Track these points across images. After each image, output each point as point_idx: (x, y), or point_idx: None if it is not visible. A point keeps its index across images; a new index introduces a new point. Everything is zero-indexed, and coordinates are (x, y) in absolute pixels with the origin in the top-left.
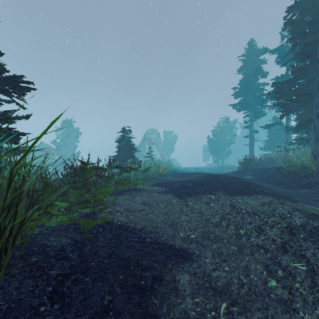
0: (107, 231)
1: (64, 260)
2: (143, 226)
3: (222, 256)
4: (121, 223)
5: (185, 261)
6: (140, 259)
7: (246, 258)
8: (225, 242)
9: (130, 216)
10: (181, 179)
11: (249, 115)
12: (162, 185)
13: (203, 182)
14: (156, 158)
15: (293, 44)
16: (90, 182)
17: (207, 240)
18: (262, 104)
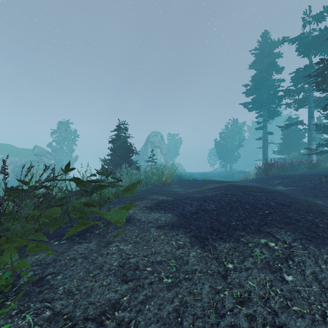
0: None
1: None
2: None
3: None
4: None
5: None
6: None
7: None
8: None
9: None
10: (191, 190)
11: (263, 115)
12: (165, 207)
13: (233, 202)
14: (160, 163)
15: None
16: None
17: None
18: (279, 101)
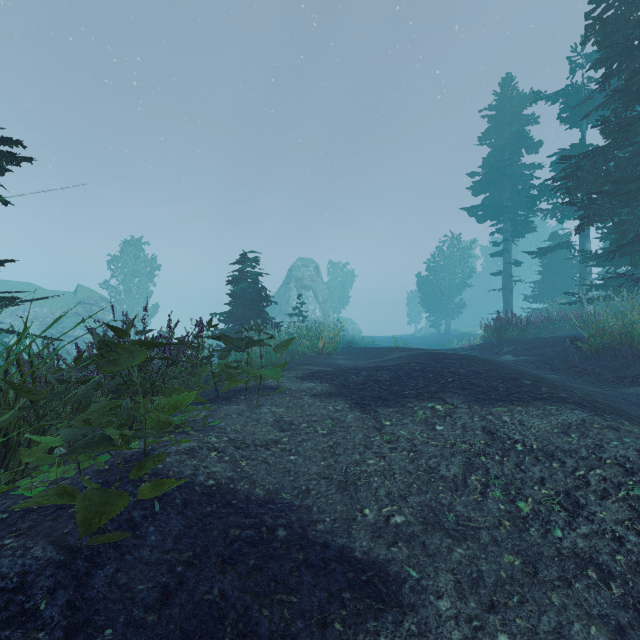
0: (175, 510)
1: (16, 628)
2: (271, 489)
3: (482, 591)
4: (215, 482)
5: (381, 608)
6: (256, 602)
7: (552, 598)
8: (485, 539)
9: (243, 459)
10: (365, 362)
11: (504, 229)
12: (322, 377)
13: (414, 371)
14: (313, 318)
15: (605, 73)
16: (135, 378)
17: (436, 534)
18: (530, 206)
